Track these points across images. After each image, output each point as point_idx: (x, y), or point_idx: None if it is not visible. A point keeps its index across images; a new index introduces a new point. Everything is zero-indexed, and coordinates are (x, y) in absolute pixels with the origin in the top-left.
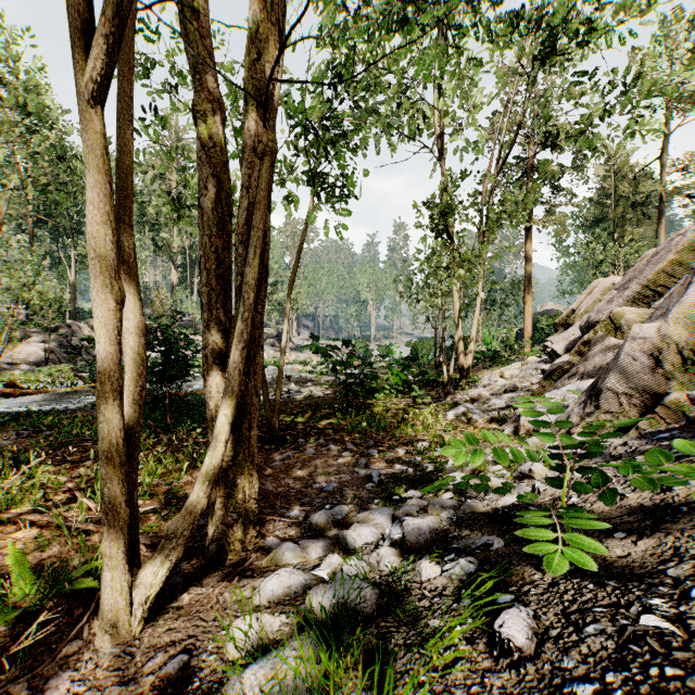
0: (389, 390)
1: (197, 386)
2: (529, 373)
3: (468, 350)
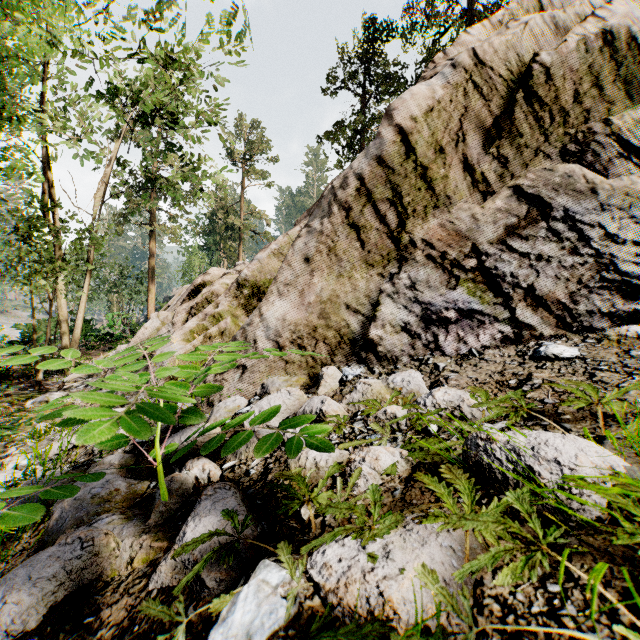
0: None
1: None
2: None
3: (73, 340)
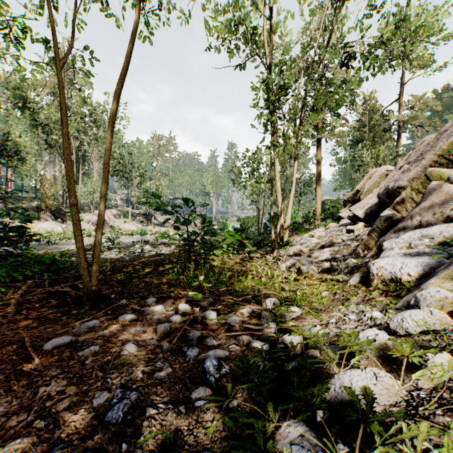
0: (226, 248)
1: (62, 248)
2: (335, 233)
3: (286, 218)
